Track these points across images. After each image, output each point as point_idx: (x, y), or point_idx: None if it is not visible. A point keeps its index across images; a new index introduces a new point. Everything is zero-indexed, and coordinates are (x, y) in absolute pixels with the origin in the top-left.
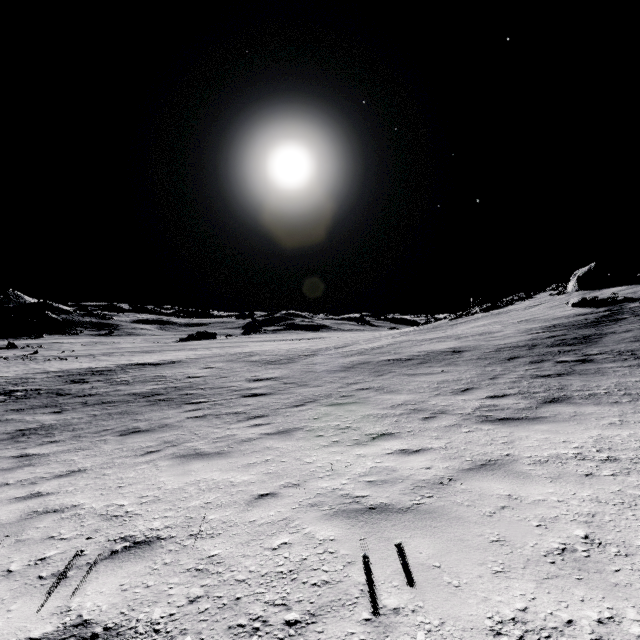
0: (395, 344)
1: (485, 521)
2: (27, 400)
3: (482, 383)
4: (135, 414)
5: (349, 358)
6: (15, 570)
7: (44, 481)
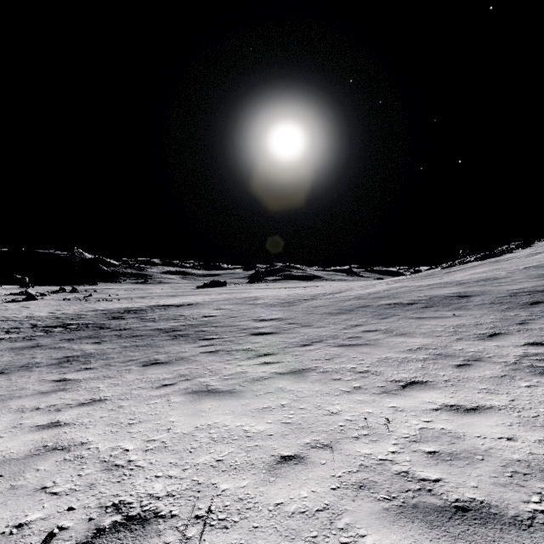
0: (392, 290)
1: None
2: (77, 332)
3: (510, 328)
4: (157, 347)
5: (348, 302)
6: None
7: (67, 409)
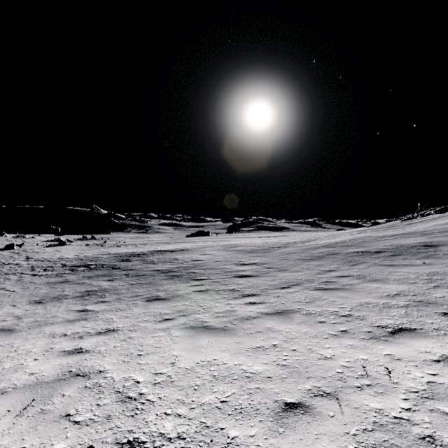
0: (357, 239)
1: None
2: (95, 271)
3: None
4: (157, 285)
5: (317, 250)
6: None
7: (88, 336)
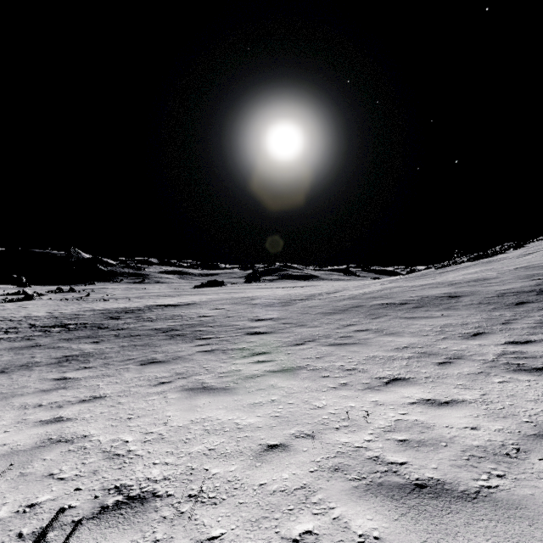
0: (385, 290)
1: None
2: (76, 332)
3: (494, 328)
4: (155, 346)
5: (342, 302)
6: (1, 518)
7: (69, 405)
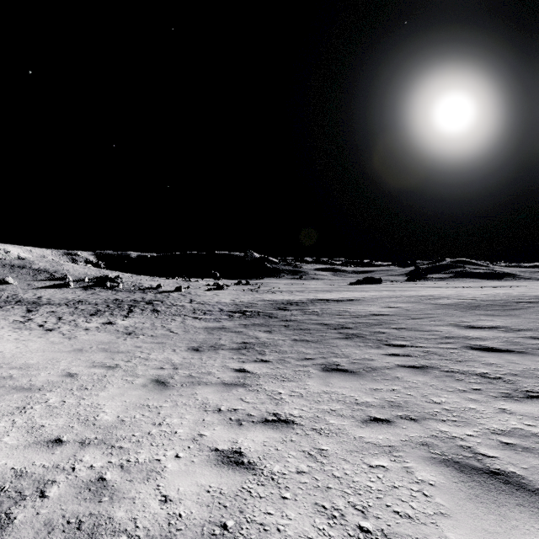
0: None
1: None
2: (251, 318)
3: None
4: (331, 346)
5: None
6: None
7: (249, 424)
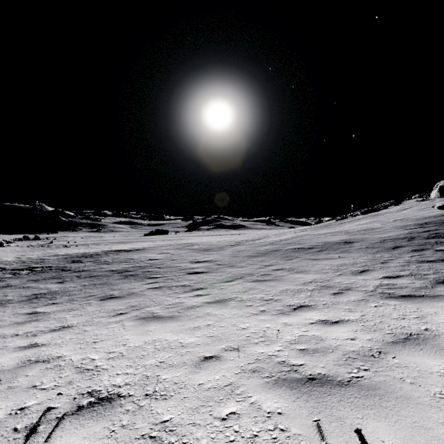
0: (298, 237)
1: (440, 404)
2: (42, 273)
3: (375, 266)
4: (112, 285)
5: (264, 247)
6: None
7: (42, 334)
